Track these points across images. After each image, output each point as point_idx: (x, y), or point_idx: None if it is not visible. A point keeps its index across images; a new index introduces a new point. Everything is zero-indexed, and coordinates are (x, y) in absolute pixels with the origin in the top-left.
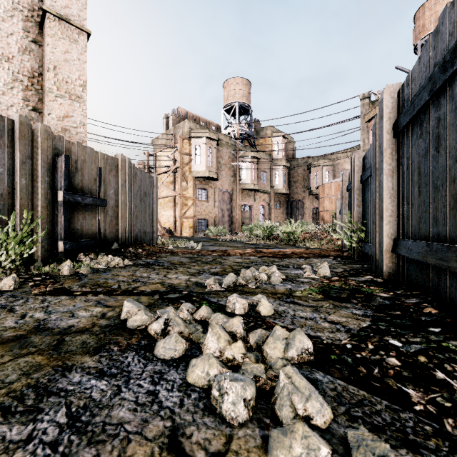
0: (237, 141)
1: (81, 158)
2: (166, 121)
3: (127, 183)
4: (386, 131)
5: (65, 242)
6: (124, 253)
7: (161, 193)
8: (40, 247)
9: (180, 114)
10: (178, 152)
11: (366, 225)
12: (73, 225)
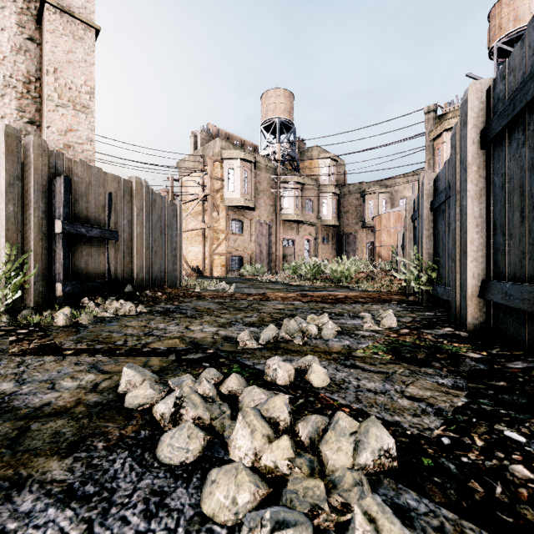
0: (278, 163)
1: (86, 181)
2: (194, 139)
3: (144, 212)
4: (471, 140)
5: (64, 284)
6: (139, 298)
7: (188, 226)
8: (32, 290)
9: (210, 132)
10: (208, 176)
11: (439, 262)
12: (75, 262)
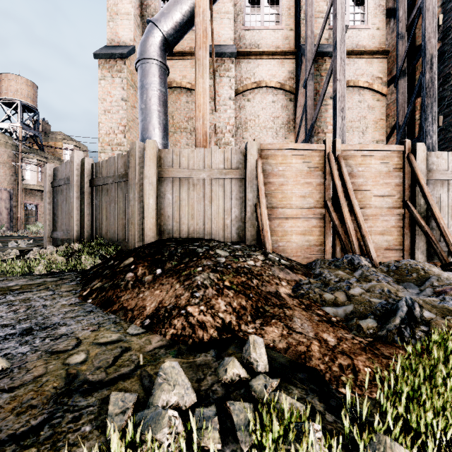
0: (19, 142)
1: None
2: None
3: None
4: None
5: None
6: None
7: None
8: None
9: None
10: None
11: None
12: None
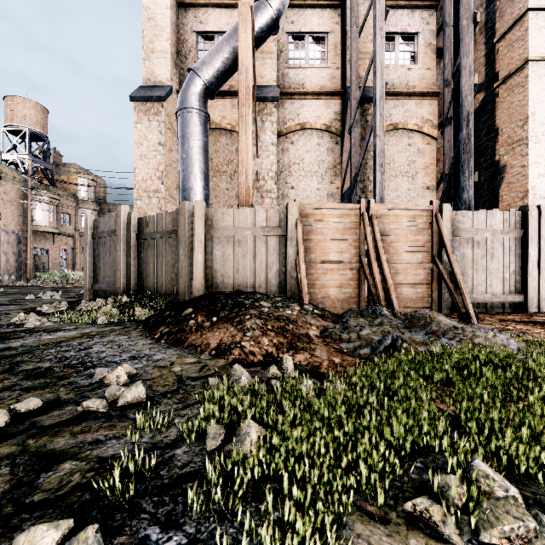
0: (29, 177)
1: None
2: None
3: None
4: None
5: None
6: None
7: None
8: None
9: None
10: None
11: None
12: None
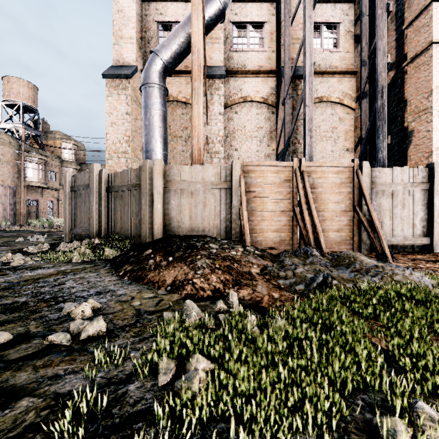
0: (22, 142)
1: None
2: None
3: None
4: None
5: None
6: None
7: None
8: None
9: None
10: None
11: None
12: None
